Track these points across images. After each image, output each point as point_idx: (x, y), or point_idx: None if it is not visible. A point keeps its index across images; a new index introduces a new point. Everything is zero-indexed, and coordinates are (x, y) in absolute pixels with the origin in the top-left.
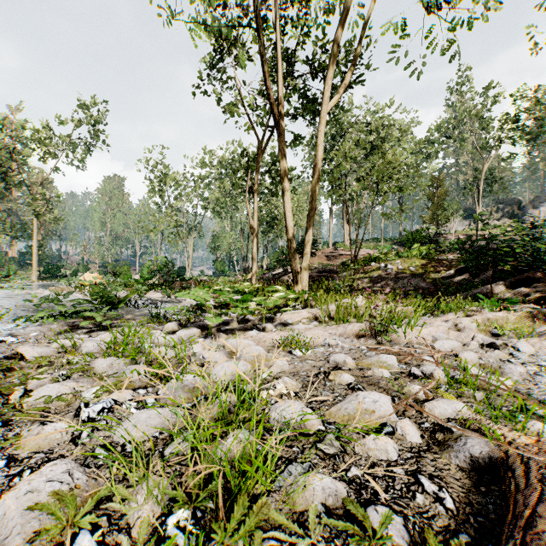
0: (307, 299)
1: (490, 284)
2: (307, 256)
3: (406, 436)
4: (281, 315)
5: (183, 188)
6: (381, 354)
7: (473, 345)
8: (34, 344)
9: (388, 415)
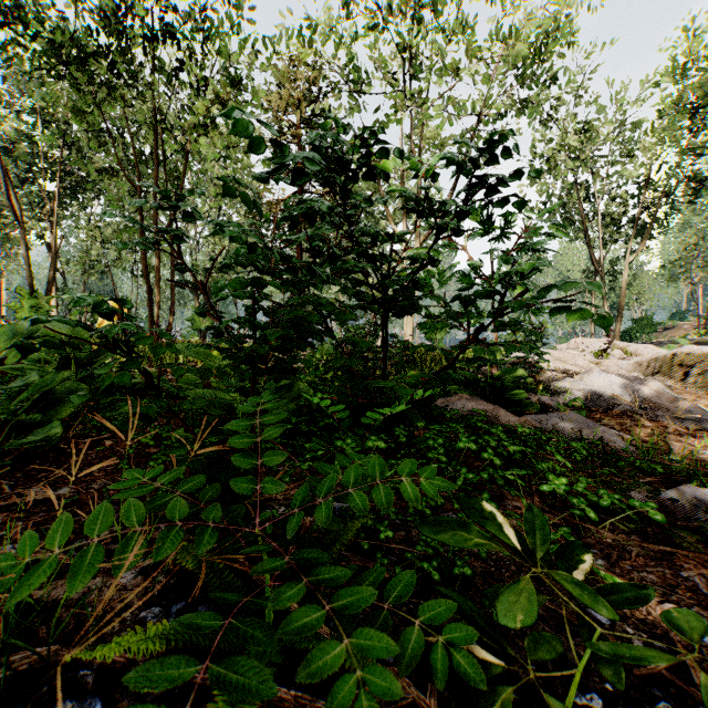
0: None
1: None
2: (617, 335)
3: None
4: None
5: None
6: None
7: None
8: None
9: None
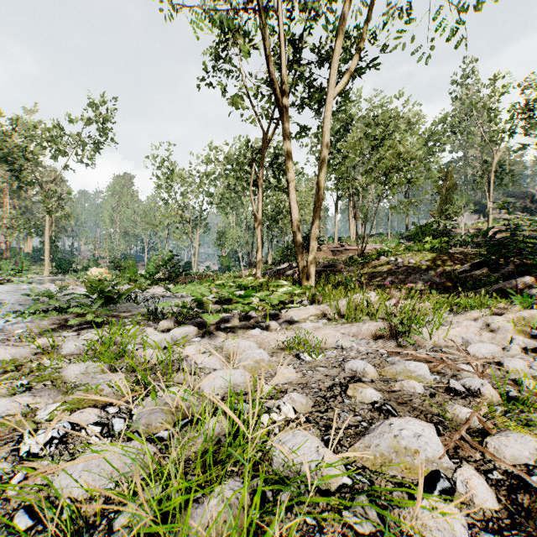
0: (314, 295)
1: (512, 279)
2: (314, 249)
3: (473, 497)
4: (286, 311)
5: (189, 185)
6: (408, 361)
7: (514, 349)
8: (15, 343)
9: (438, 457)
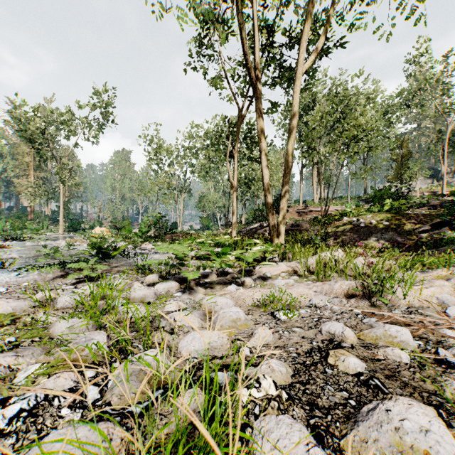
0: (284, 252)
1: None
2: (283, 211)
3: None
4: (259, 268)
5: (176, 157)
6: (387, 324)
7: None
8: (20, 294)
9: None
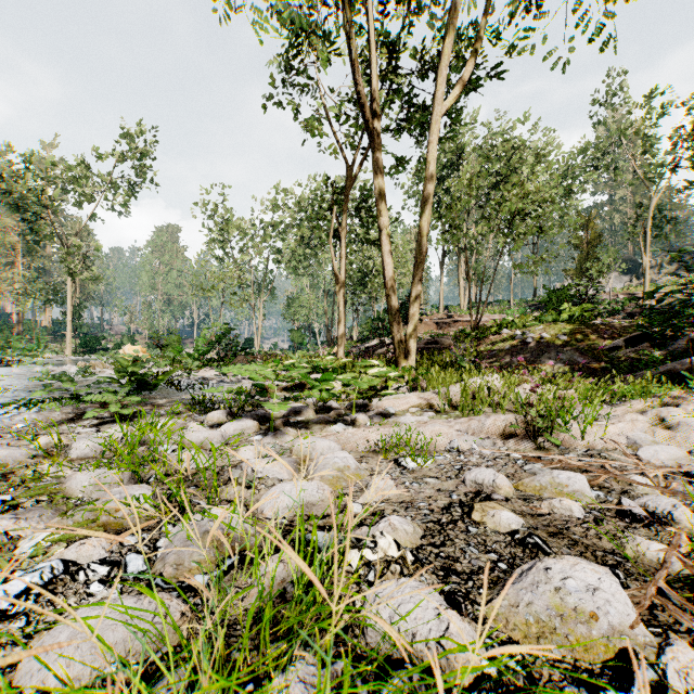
0: (416, 379)
1: (683, 358)
2: (414, 318)
3: None
4: (378, 401)
5: (251, 238)
6: (556, 470)
7: None
8: (11, 441)
9: (629, 625)
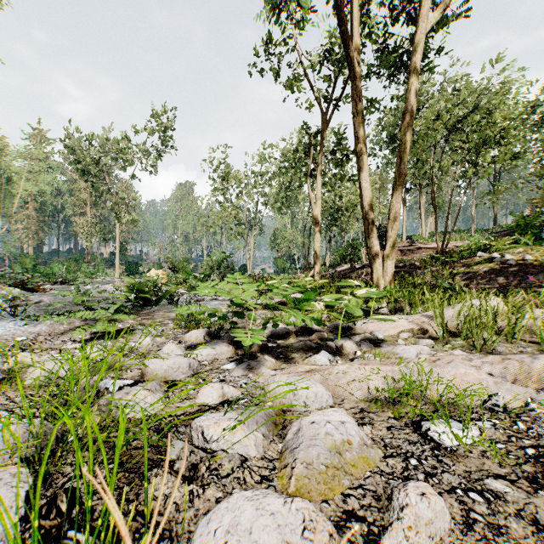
0: (398, 300)
1: None
2: (392, 240)
3: None
4: (362, 323)
5: (245, 186)
6: None
7: None
8: None
9: None
